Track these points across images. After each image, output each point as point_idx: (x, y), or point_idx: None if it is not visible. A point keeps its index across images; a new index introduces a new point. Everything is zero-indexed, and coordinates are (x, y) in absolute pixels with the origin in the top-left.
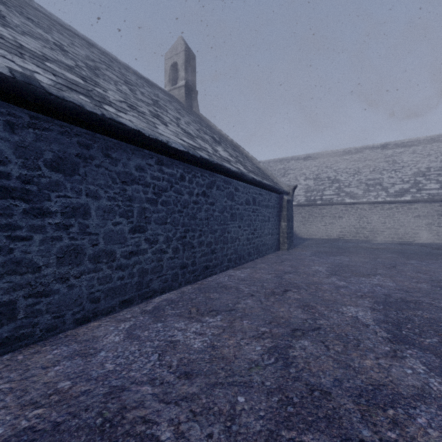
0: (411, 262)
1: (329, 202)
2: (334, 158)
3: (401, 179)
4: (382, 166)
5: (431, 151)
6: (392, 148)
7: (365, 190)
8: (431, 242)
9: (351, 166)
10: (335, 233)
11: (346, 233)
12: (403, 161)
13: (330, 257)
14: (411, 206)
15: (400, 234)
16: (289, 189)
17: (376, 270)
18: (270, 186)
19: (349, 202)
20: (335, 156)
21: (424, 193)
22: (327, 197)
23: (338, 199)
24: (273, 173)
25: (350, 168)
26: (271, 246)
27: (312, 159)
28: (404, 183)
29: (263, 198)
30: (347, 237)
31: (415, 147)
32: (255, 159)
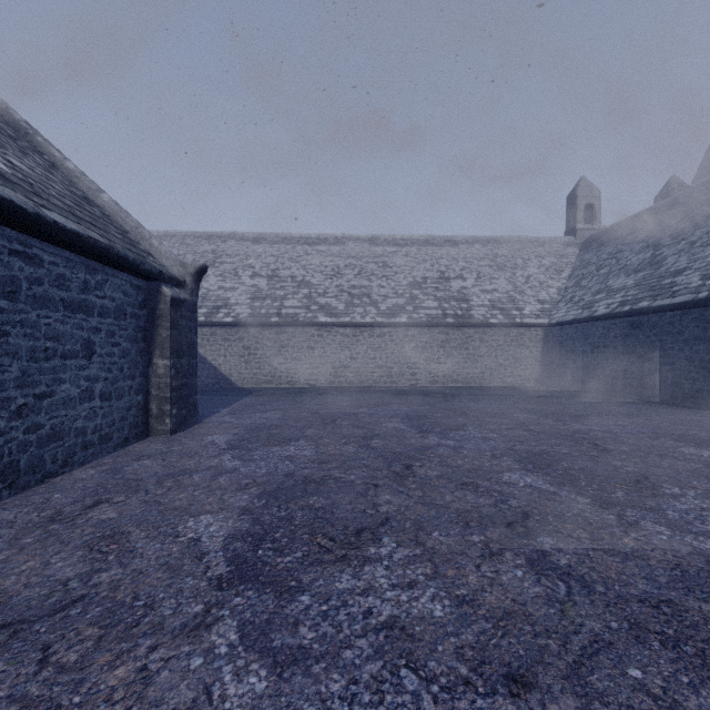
0: (431, 441)
1: (292, 320)
2: (303, 247)
3: (395, 290)
4: (370, 268)
5: (427, 256)
6: (382, 245)
7: (348, 303)
8: (431, 386)
9: (328, 262)
10: (302, 376)
11: (320, 376)
12: (396, 265)
13: (272, 452)
14: (407, 332)
15: (395, 376)
16: (185, 273)
17: (375, 496)
18: (83, 240)
19: (325, 321)
20: (305, 244)
21: (422, 313)
22: (290, 312)
23: (307, 315)
24: (141, 225)
25: (327, 265)
26: (105, 434)
27: (268, 242)
28: (398, 296)
29: (47, 274)
30: (321, 384)
31: (409, 248)
32: (88, 179)
